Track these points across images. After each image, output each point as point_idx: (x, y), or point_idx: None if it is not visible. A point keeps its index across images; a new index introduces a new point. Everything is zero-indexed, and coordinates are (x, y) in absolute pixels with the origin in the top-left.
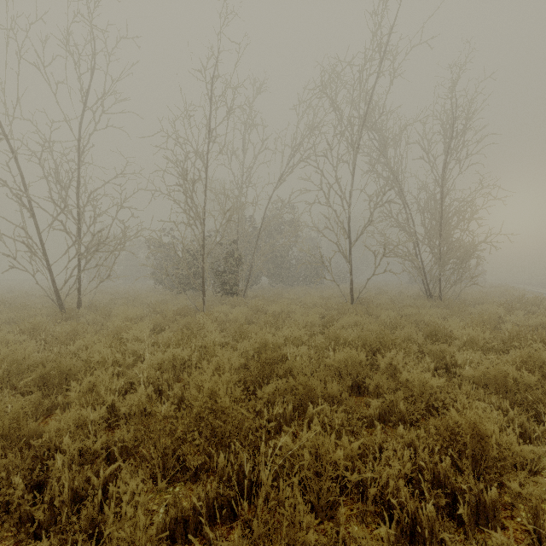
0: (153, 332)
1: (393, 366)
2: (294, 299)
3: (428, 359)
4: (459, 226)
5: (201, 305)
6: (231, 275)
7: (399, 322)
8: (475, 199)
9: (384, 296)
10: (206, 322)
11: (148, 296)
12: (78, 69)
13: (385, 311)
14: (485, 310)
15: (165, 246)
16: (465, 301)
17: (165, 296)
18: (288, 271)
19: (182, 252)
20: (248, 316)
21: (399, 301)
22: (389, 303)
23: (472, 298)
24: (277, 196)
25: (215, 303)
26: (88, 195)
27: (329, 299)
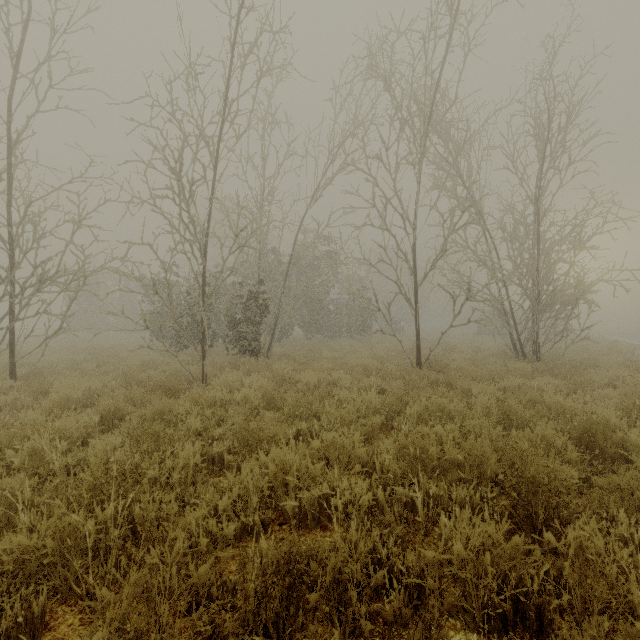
0: (100, 427)
1: (582, 559)
2: (337, 360)
3: (623, 514)
4: (564, 259)
5: (201, 372)
6: (249, 327)
7: (514, 410)
8: (585, 221)
9: (459, 355)
10: (189, 410)
11: (135, 355)
12: (8, 12)
13: (476, 384)
14: (612, 379)
15: (164, 287)
16: (572, 362)
17: (158, 355)
18: (328, 319)
19: (167, 294)
20: (267, 393)
21: (480, 362)
22: (473, 367)
23: (576, 356)
24: (313, 218)
25: (225, 366)
26: (25, 207)
27: (386, 359)
